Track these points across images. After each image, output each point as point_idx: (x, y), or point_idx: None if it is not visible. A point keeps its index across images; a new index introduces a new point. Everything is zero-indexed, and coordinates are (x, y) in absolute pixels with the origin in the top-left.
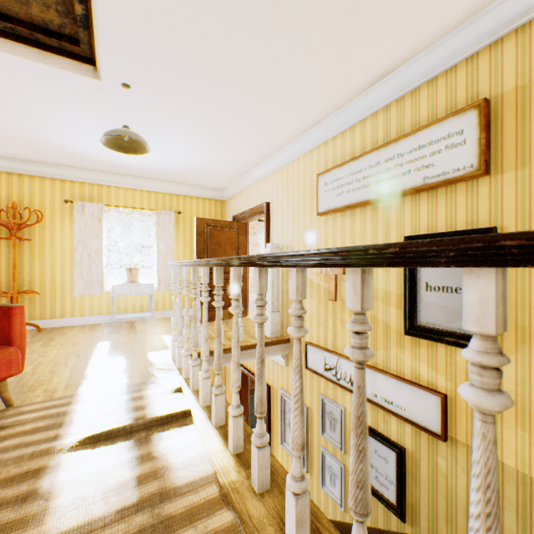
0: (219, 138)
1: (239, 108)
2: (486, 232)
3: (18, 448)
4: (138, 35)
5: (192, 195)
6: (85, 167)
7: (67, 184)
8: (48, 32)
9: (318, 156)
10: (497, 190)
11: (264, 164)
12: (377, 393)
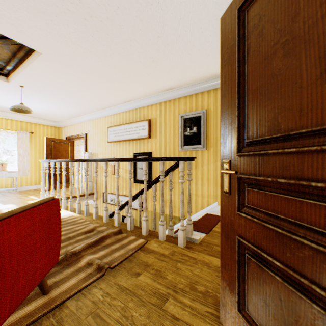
0: (63, 105)
1: (75, 99)
2: (150, 153)
3: None
4: (36, 78)
5: (40, 123)
6: None
7: None
8: None
9: (108, 119)
10: (152, 143)
11: (84, 116)
12: None
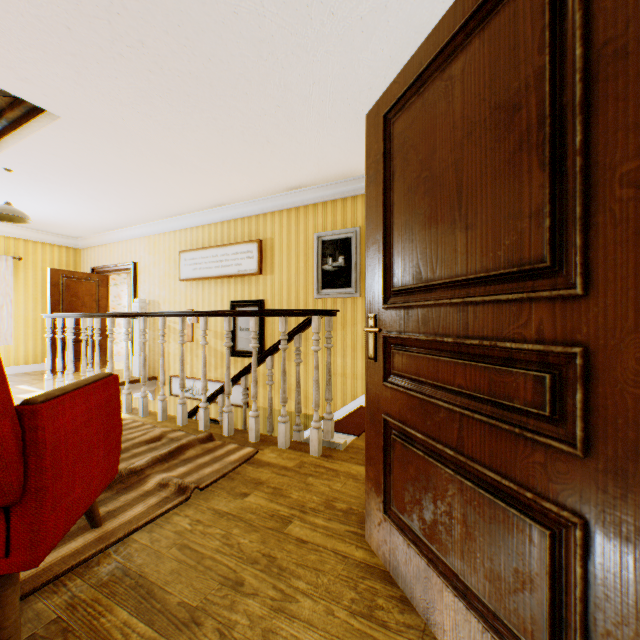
0: (89, 207)
1: (115, 198)
2: (262, 302)
3: None
4: (42, 158)
5: (37, 240)
6: None
7: None
8: None
9: (181, 237)
10: (266, 283)
11: (131, 228)
12: None
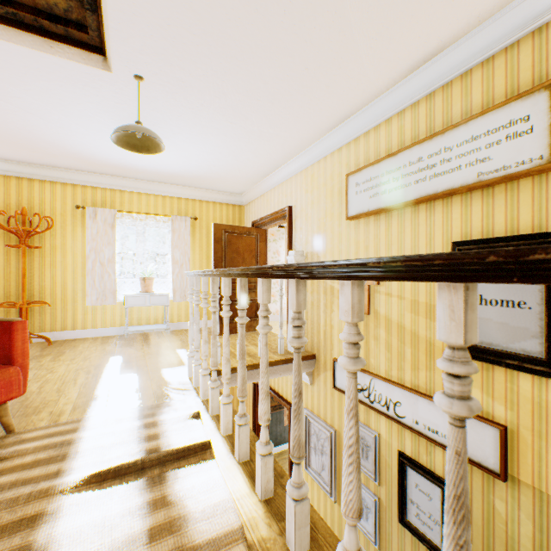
0: (238, 136)
1: (262, 102)
2: None
3: (14, 487)
4: (151, 16)
5: (208, 200)
6: (97, 171)
7: (78, 189)
8: (54, 18)
9: (347, 154)
10: None
11: (286, 165)
12: (419, 420)
